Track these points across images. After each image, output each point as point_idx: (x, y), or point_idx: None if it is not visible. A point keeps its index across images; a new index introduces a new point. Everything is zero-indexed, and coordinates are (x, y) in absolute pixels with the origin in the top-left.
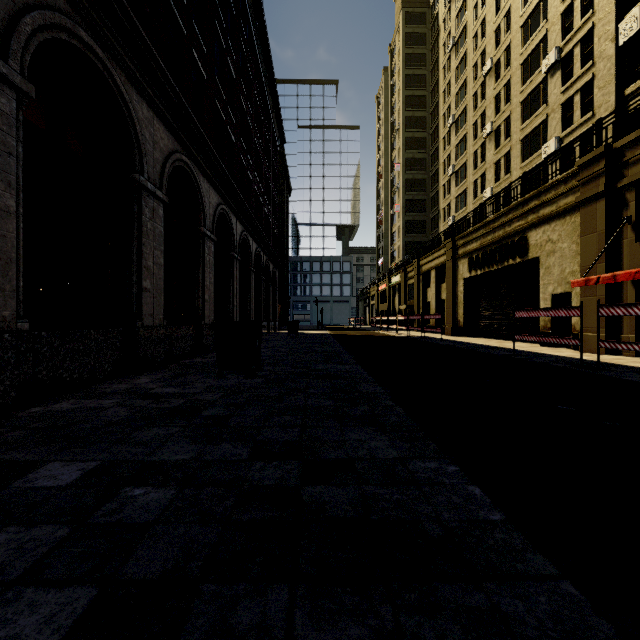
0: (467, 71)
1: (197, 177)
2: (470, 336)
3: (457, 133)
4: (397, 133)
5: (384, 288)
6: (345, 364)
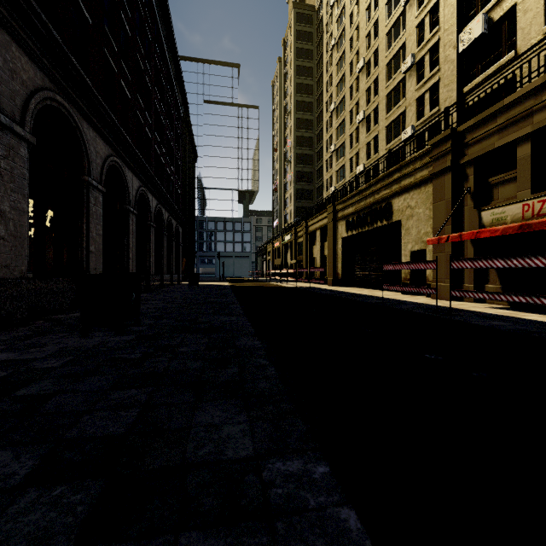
0: (345, 67)
1: (79, 122)
2: (347, 286)
3: (337, 118)
4: (289, 114)
5: (278, 245)
6: (232, 315)
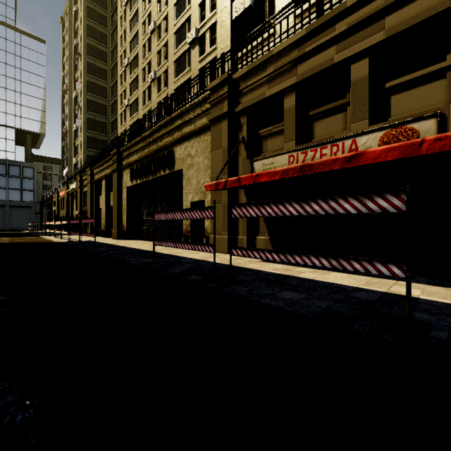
0: (138, 26)
1: None
2: (133, 239)
3: (131, 74)
4: (80, 56)
5: (64, 195)
6: None
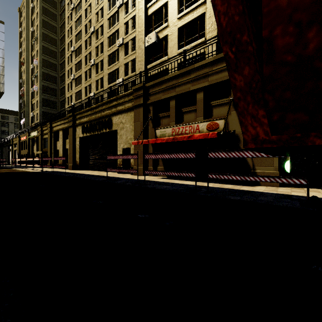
0: (82, 26)
1: None
2: (83, 169)
3: (76, 57)
4: (36, 40)
5: (25, 139)
6: None
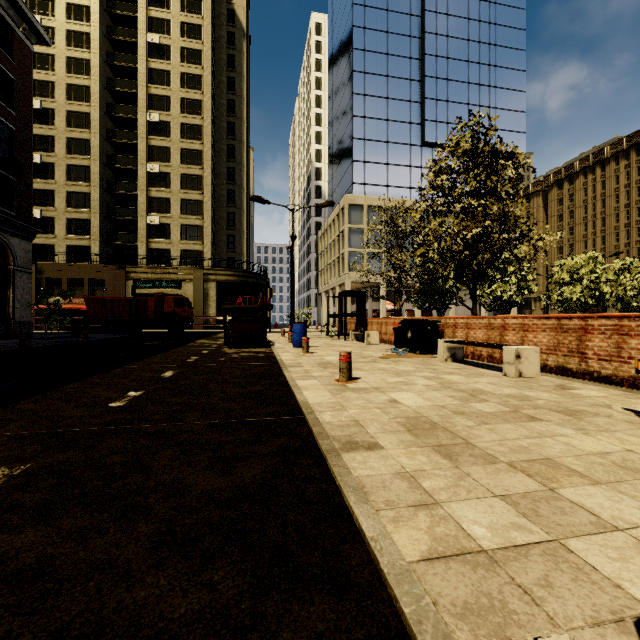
0: None
1: None
2: None
3: None
4: None
5: None
6: None
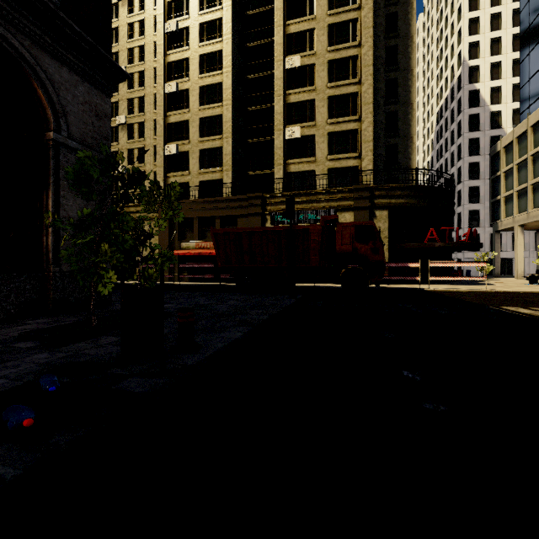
0: None
1: None
2: None
3: None
4: None
5: None
6: None
